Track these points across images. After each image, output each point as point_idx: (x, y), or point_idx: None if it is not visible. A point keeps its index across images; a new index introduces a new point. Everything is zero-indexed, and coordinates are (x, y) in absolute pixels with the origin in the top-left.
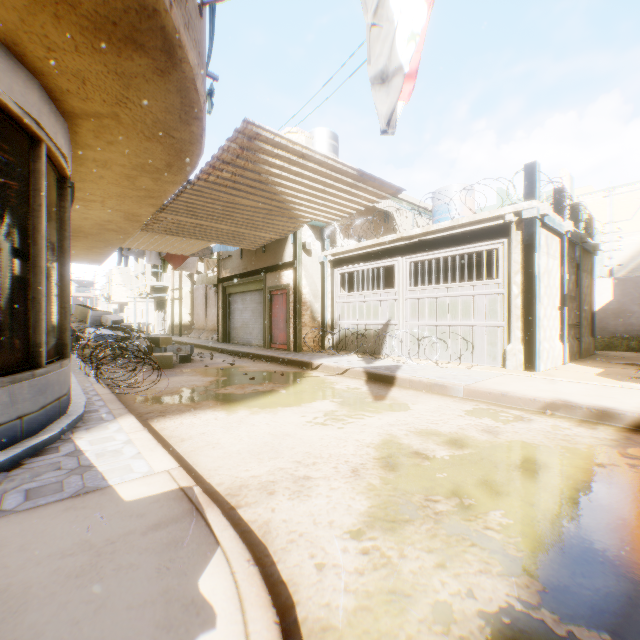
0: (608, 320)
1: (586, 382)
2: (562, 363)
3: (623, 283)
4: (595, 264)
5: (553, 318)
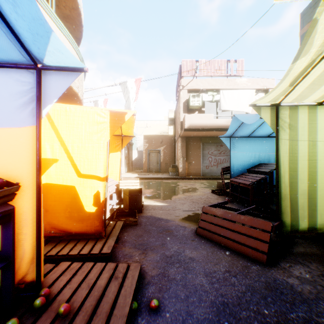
0: (137, 162)
1: (129, 175)
2: (125, 172)
3: (140, 152)
4: (136, 144)
5: (123, 162)
